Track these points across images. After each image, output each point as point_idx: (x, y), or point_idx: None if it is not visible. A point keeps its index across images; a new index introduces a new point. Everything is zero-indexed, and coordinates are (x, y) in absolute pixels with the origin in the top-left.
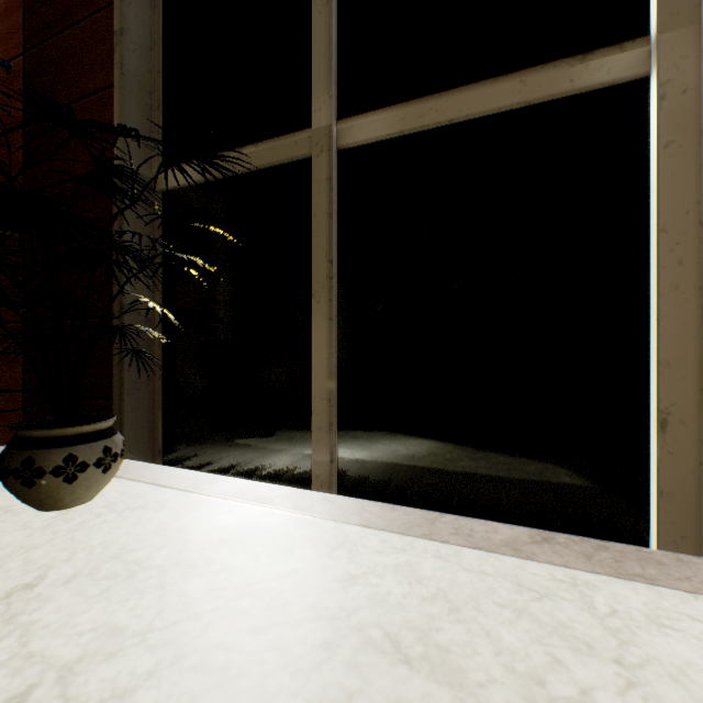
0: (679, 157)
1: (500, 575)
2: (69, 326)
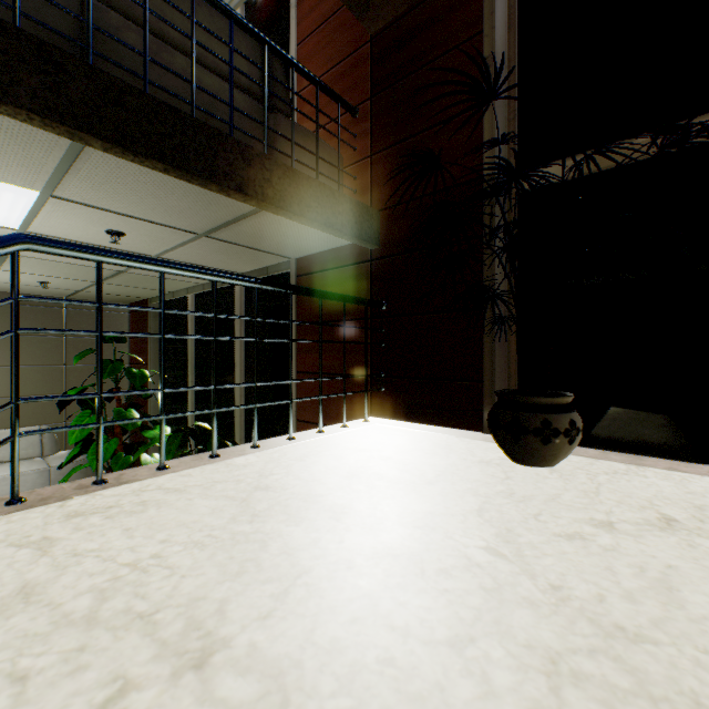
0: None
1: None
2: (423, 320)
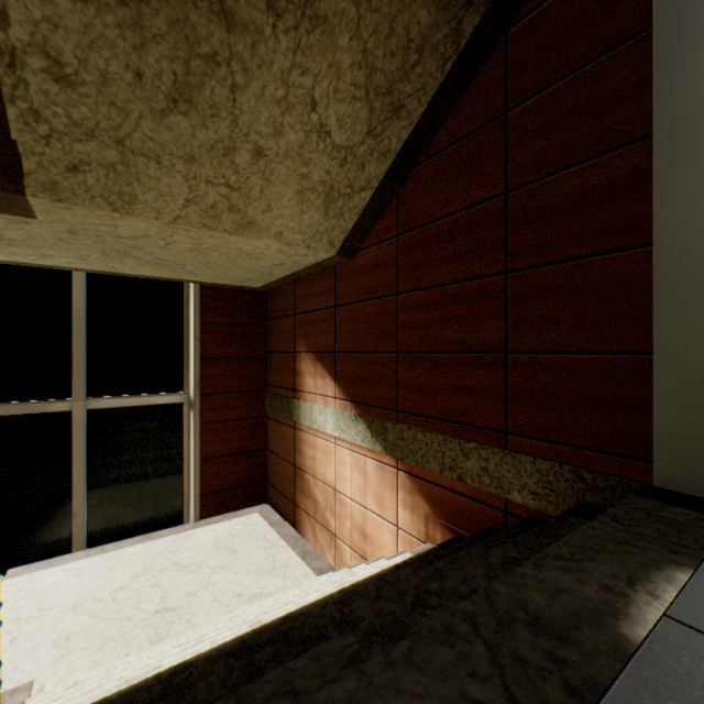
0: (80, 438)
1: (6, 585)
2: None
